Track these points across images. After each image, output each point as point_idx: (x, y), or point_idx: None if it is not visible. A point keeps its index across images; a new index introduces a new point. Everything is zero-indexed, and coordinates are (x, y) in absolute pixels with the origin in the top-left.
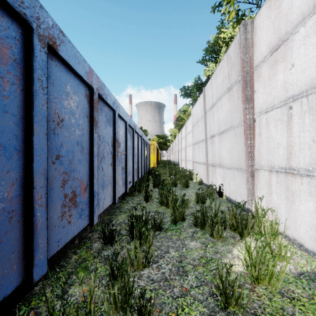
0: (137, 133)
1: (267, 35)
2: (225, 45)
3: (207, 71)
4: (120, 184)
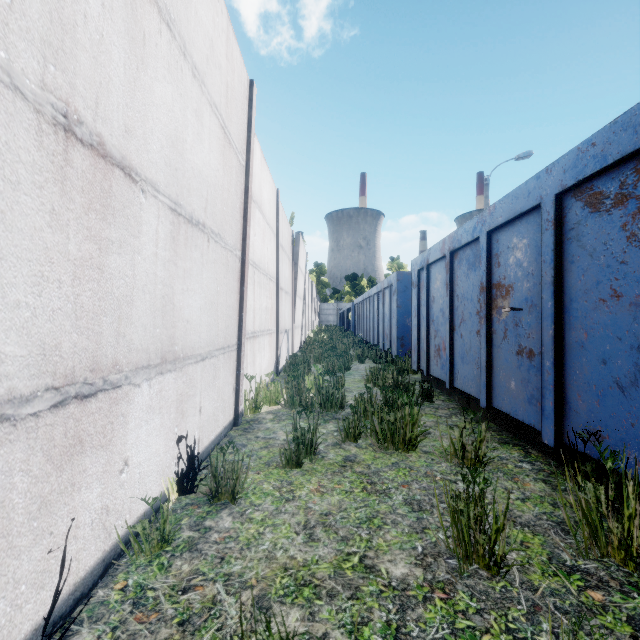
0: None
1: None
2: None
3: None
4: (513, 388)
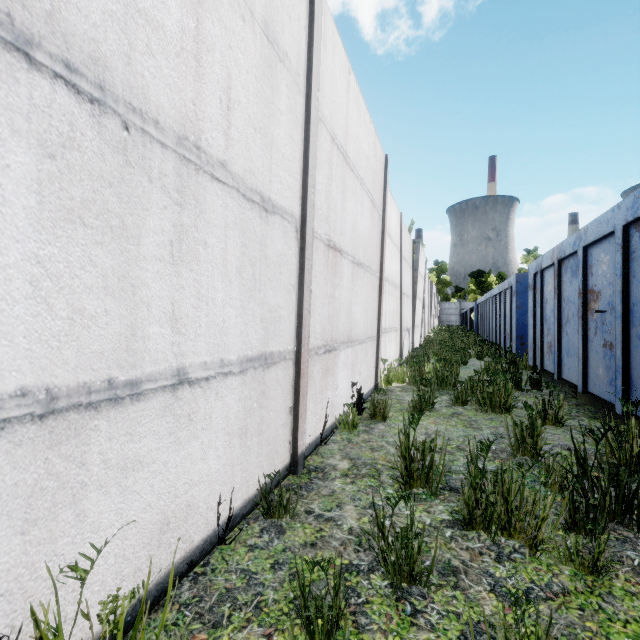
0: None
1: None
2: None
3: None
4: (601, 374)
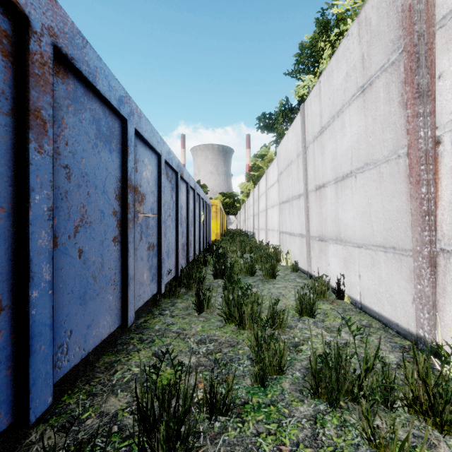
0: (185, 181)
1: None
2: (329, 47)
3: (300, 88)
4: (145, 279)
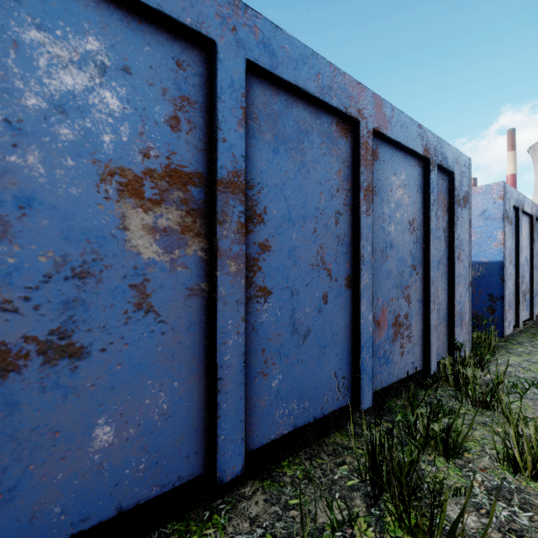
0: None
1: None
2: None
3: None
4: None
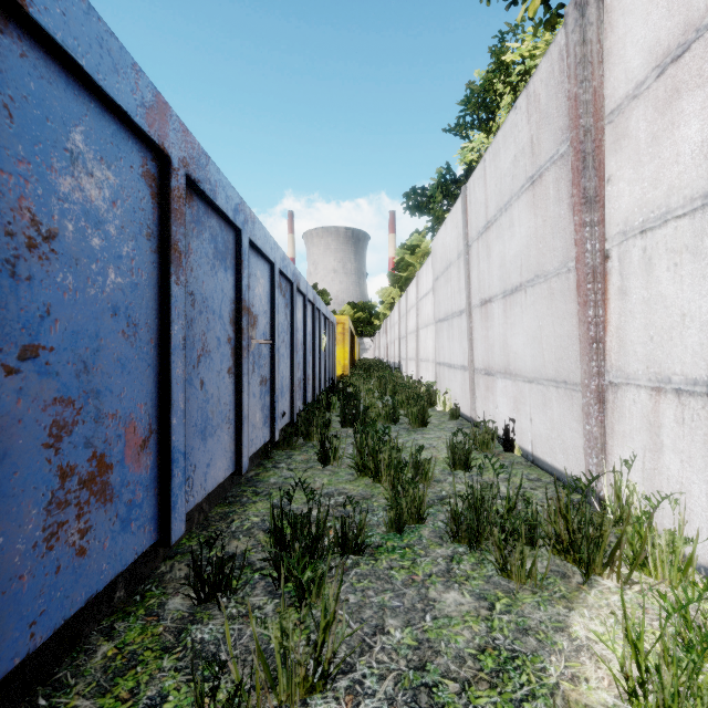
0: (301, 293)
1: (648, 24)
2: (510, 91)
3: (467, 151)
4: (257, 421)
